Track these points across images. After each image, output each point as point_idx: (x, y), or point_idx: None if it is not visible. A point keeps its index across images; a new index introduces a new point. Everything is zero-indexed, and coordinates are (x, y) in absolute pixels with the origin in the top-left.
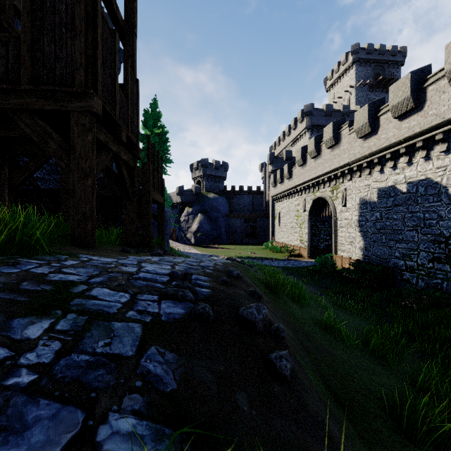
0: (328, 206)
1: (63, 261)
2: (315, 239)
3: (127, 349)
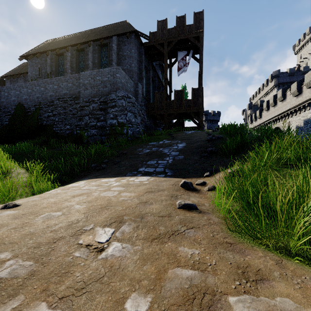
0: None
1: None
2: None
3: None
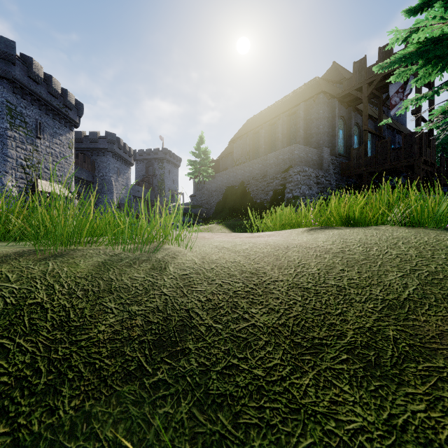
0: None
1: None
2: None
3: None
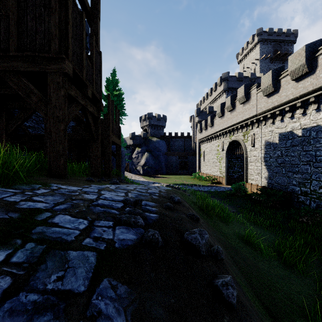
0: (241, 146)
1: (35, 189)
2: (230, 171)
3: (80, 283)
